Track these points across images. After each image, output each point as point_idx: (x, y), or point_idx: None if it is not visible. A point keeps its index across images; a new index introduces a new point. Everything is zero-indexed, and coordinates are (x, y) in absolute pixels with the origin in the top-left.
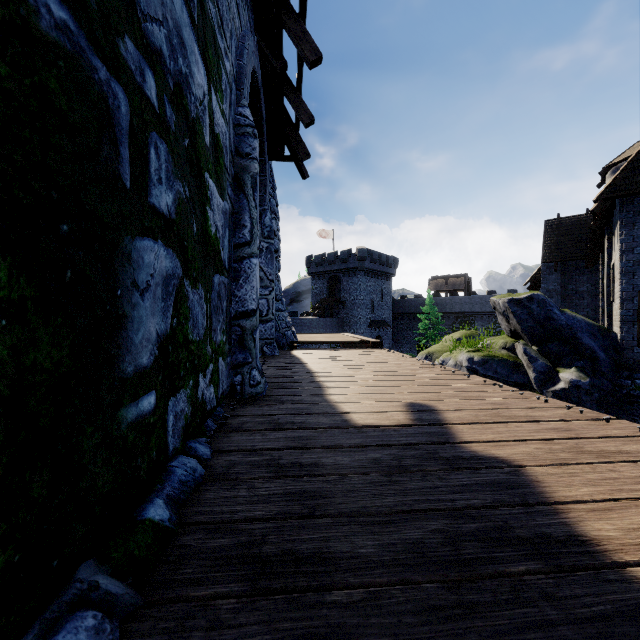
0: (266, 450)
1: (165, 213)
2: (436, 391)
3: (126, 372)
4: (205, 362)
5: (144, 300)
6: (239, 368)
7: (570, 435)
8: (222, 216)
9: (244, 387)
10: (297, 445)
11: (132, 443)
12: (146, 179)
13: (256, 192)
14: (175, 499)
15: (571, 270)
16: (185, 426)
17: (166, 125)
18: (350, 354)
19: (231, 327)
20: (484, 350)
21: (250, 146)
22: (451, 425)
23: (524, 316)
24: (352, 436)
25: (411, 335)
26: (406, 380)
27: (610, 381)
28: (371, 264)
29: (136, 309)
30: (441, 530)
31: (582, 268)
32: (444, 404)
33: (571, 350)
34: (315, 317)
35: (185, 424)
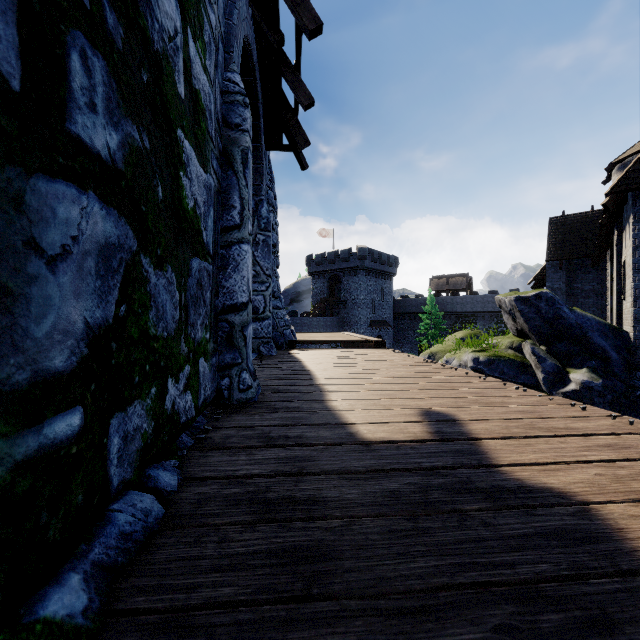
0: (251, 477)
1: (103, 157)
2: (452, 396)
3: (11, 382)
4: (178, 364)
5: (57, 273)
6: (227, 370)
7: (631, 455)
8: (204, 191)
9: (232, 392)
10: (291, 469)
11: (27, 492)
12: (61, 93)
13: (247, 169)
14: (107, 566)
15: (576, 268)
16: (143, 448)
17: (106, 35)
18: (352, 354)
19: (217, 323)
20: (490, 350)
21: (240, 116)
22: (480, 440)
23: (532, 315)
24: (360, 456)
25: (412, 335)
26: (416, 383)
27: (623, 382)
28: (372, 263)
29: (37, 284)
30: (508, 628)
31: (588, 266)
32: (465, 412)
33: (581, 350)
34: (315, 317)
35: (143, 445)
